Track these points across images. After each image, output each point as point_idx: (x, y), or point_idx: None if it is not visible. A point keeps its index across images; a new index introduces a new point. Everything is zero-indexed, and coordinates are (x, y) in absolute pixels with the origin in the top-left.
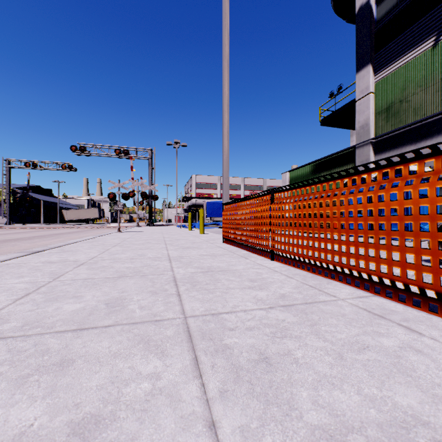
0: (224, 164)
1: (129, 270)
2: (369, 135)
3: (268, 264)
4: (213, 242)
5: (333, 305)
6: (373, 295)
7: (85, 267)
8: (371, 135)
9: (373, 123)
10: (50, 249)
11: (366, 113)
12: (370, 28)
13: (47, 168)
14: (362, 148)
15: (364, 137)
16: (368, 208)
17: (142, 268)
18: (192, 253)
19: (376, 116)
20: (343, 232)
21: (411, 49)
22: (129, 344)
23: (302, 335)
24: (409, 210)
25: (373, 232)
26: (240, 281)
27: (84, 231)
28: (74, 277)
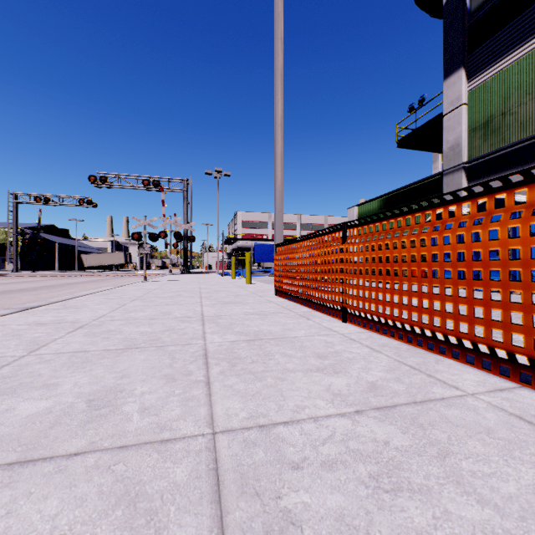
0: (276, 194)
1: (143, 337)
2: (461, 157)
3: (340, 327)
4: (263, 295)
5: (463, 407)
6: (519, 387)
7: (83, 332)
8: (464, 158)
9: (466, 143)
10: (49, 304)
11: (457, 130)
12: (462, 22)
13: (62, 204)
14: (452, 175)
15: (455, 160)
16: (510, 246)
17: (162, 333)
18: (234, 310)
19: (470, 134)
20: (462, 284)
21: (517, 46)
22: (96, 509)
23: (431, 486)
24: (518, 253)
25: (519, 285)
26: (303, 357)
27: (105, 279)
28: (60, 349)
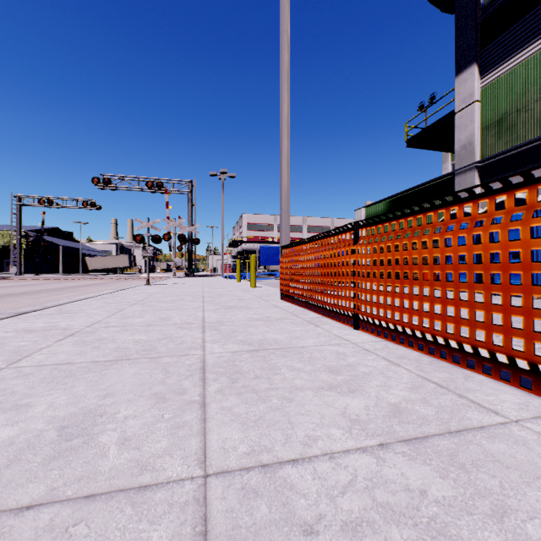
0: (282, 194)
1: (137, 346)
2: (474, 156)
3: (352, 336)
4: (268, 299)
5: (509, 440)
6: None
7: (73, 340)
8: (477, 157)
9: (479, 142)
10: (44, 309)
11: (469, 128)
12: (475, 16)
13: (66, 206)
14: (464, 175)
15: (467, 159)
16: None
17: (158, 342)
18: (237, 315)
19: (484, 132)
20: (497, 289)
21: (533, 40)
22: None
23: None
24: (535, 255)
25: None
26: (312, 371)
27: (108, 282)
28: (43, 361)
